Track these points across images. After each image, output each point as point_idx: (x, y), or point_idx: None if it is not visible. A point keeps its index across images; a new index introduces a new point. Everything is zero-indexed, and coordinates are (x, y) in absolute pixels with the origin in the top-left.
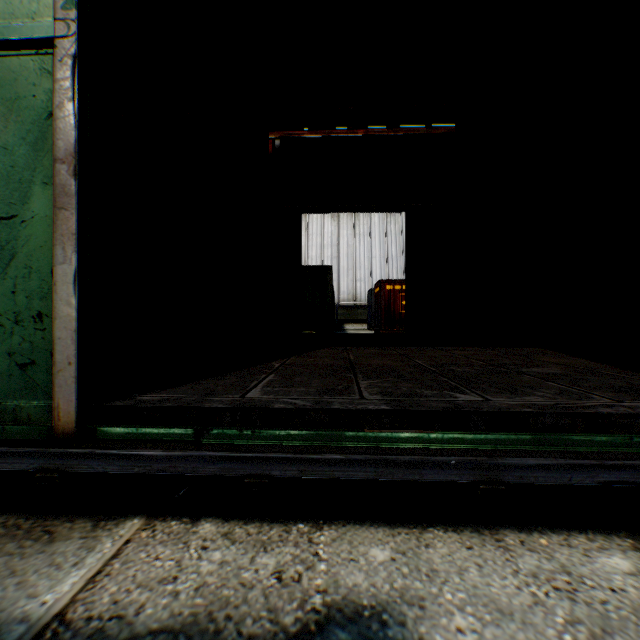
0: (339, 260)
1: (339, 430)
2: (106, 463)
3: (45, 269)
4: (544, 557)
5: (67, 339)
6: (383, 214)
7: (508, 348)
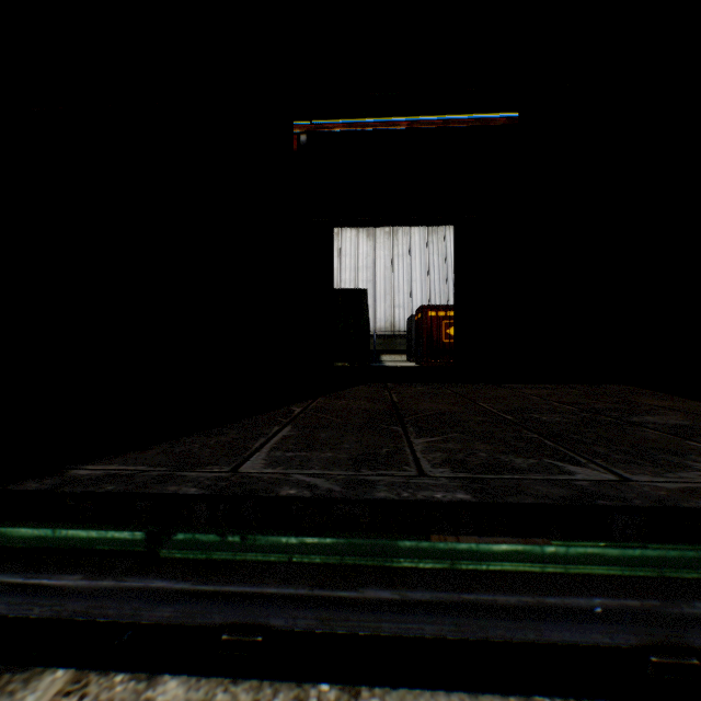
0: (375, 284)
1: (388, 536)
2: None
3: None
4: None
5: None
6: (424, 233)
7: (588, 385)
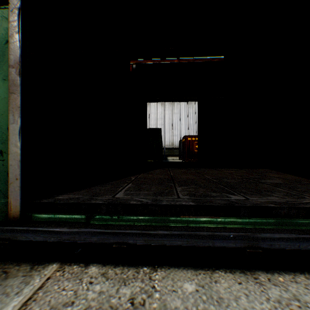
0: (165, 126)
1: (166, 216)
2: (35, 235)
3: (4, 127)
4: (283, 289)
5: (15, 165)
6: (186, 103)
7: (251, 169)
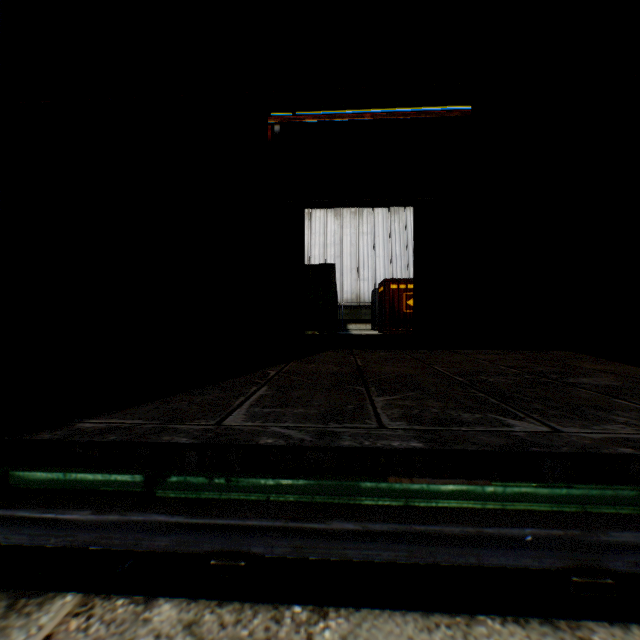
0: (342, 259)
1: (351, 478)
2: (9, 530)
3: None
4: None
5: None
6: (387, 213)
7: (533, 351)
